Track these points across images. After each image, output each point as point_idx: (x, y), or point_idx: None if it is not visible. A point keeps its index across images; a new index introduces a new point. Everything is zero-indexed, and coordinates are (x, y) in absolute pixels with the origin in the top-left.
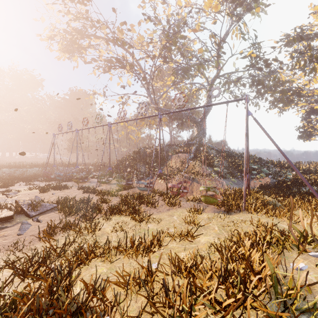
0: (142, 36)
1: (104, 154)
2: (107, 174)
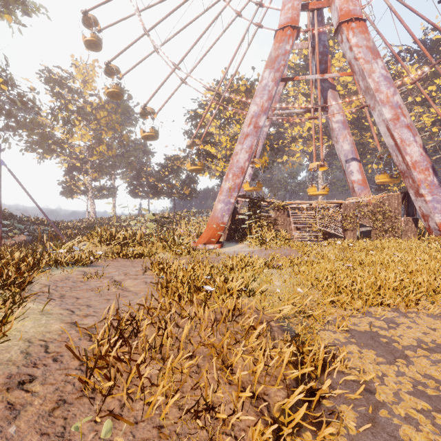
0: None
1: None
2: None
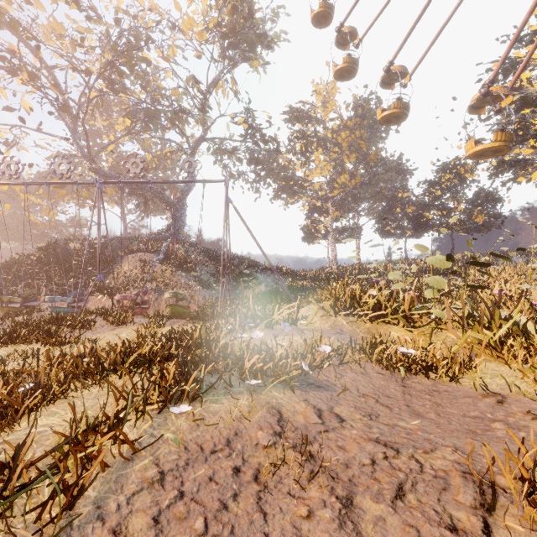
0: (61, 25)
1: None
2: None
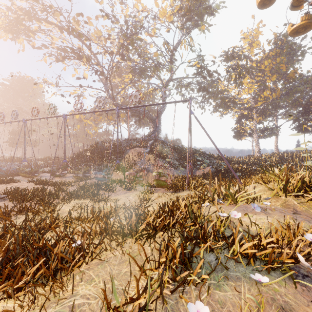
0: (100, 31)
1: (58, 146)
2: (61, 167)
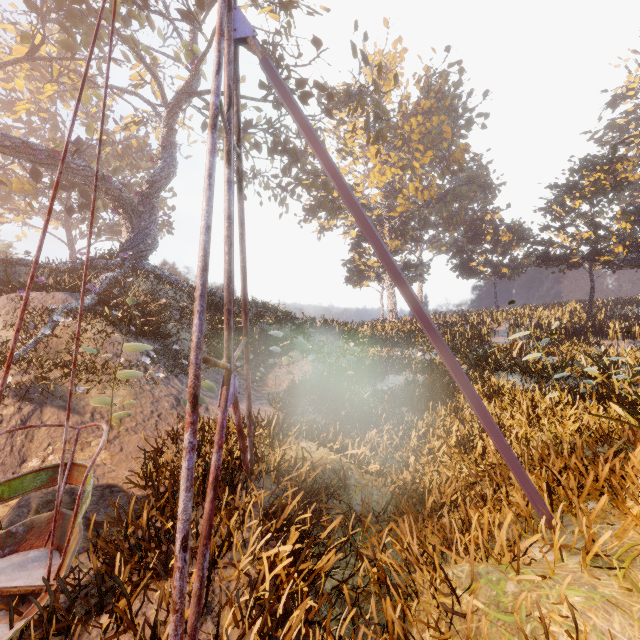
0: None
1: None
2: None
